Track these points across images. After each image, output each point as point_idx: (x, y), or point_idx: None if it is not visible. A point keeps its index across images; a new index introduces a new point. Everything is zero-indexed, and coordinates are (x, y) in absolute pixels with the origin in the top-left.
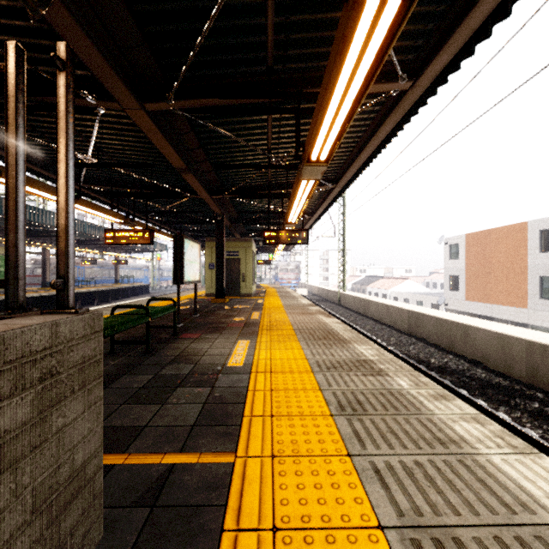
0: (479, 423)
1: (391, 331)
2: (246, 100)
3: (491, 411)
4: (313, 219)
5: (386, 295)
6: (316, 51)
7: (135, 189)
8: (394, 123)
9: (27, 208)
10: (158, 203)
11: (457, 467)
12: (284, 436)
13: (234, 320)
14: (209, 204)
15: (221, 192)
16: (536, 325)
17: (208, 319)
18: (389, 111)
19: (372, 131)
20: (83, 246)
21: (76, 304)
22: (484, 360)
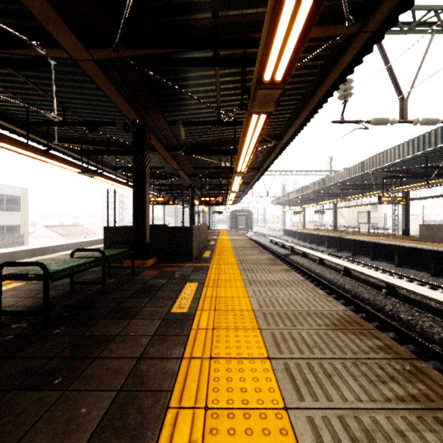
0: None
1: None
2: None
3: None
4: None
5: None
6: None
7: None
8: None
9: None
10: None
11: None
12: None
13: None
14: None
15: None
16: None
17: None
18: None
19: None
20: None
21: None
22: None
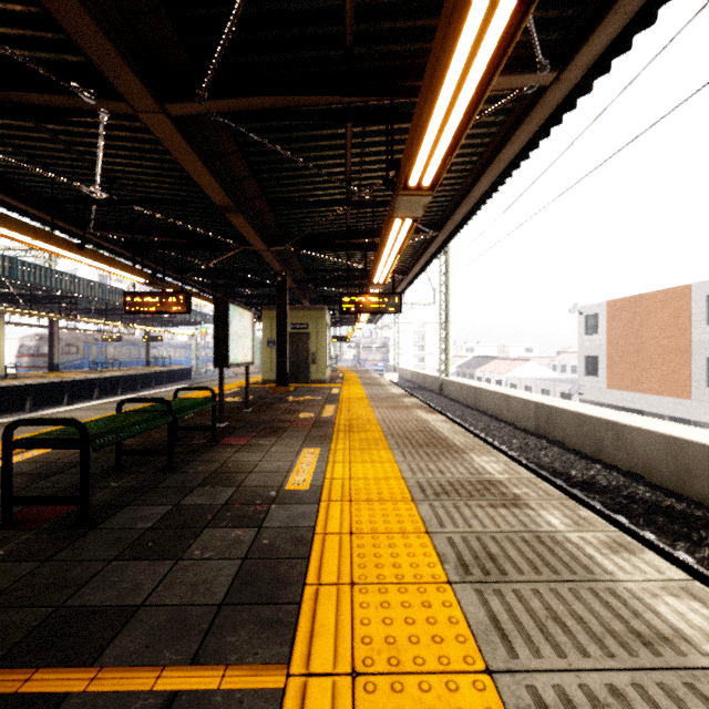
0: (697, 599)
1: (513, 431)
2: (315, 100)
3: (667, 550)
4: (407, 280)
5: (501, 381)
6: (416, 24)
7: (166, 237)
8: (525, 139)
9: (26, 265)
10: (199, 259)
11: (689, 700)
12: (373, 626)
13: (300, 417)
14: (267, 259)
15: (283, 242)
16: (703, 422)
17: (263, 416)
18: (519, 122)
19: (492, 153)
20: (104, 317)
21: (93, 394)
22: (646, 473)
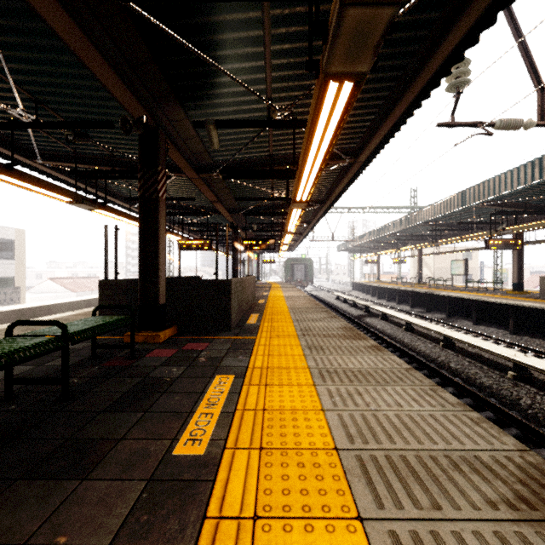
0: None
1: None
2: None
3: None
4: None
5: None
6: None
7: None
8: None
9: None
10: None
11: None
12: None
13: None
14: None
15: None
16: None
17: None
18: None
19: None
20: None
21: None
22: None
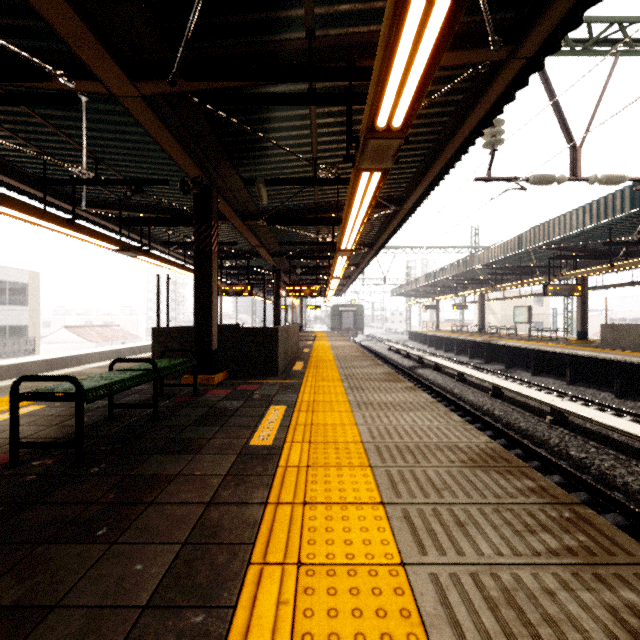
0: None
1: None
2: None
3: None
4: None
5: None
6: None
7: None
8: None
9: None
10: None
11: None
12: None
13: None
14: None
15: None
16: None
17: None
18: None
19: None
20: None
21: None
22: None
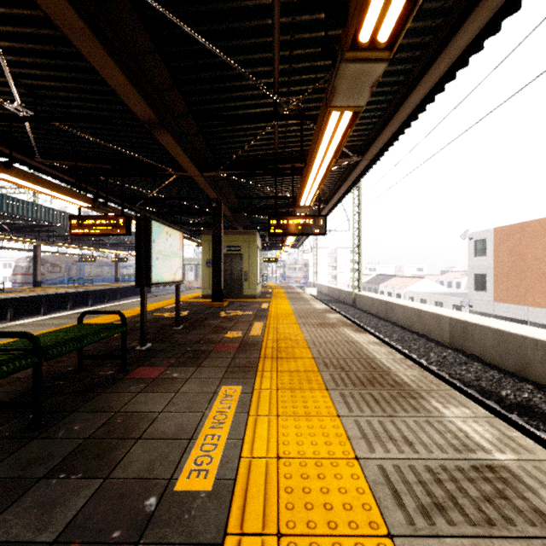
0: None
1: (427, 343)
2: None
3: None
4: (327, 208)
5: (400, 295)
6: None
7: (107, 165)
8: (482, 22)
9: (4, 198)
10: (145, 189)
11: None
12: None
13: (227, 336)
14: (201, 185)
15: (215, 168)
16: None
17: (190, 334)
18: (476, 1)
19: (432, 55)
20: (80, 243)
21: (67, 305)
22: None
